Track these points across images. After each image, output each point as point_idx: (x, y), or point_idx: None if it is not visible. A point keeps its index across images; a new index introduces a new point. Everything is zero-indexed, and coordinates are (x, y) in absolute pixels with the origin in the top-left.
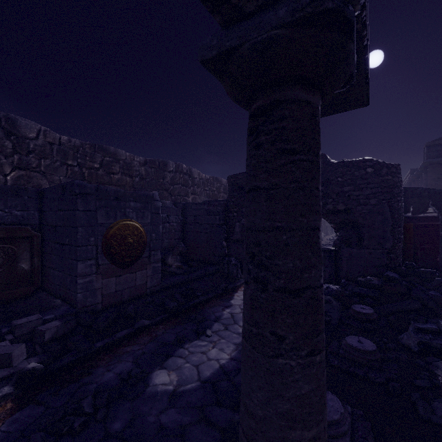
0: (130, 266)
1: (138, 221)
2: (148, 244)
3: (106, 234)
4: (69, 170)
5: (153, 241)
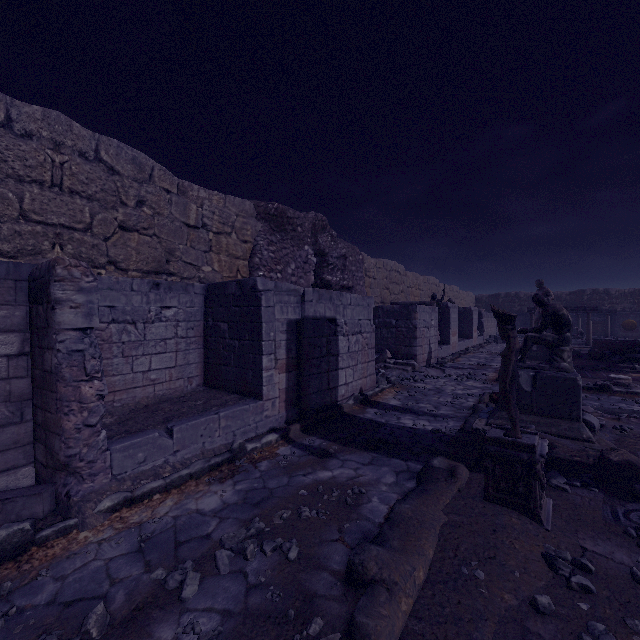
0: (630, 331)
1: (633, 320)
2: (637, 326)
3: (622, 323)
4: (628, 302)
5: (639, 325)
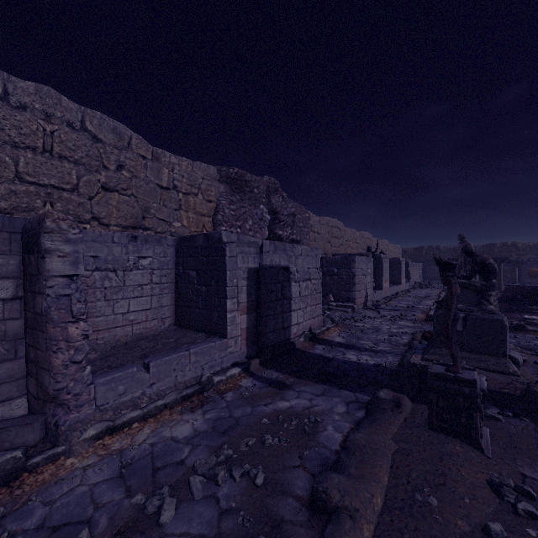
0: (535, 278)
1: (537, 269)
2: None
3: (527, 271)
4: (532, 253)
5: None
